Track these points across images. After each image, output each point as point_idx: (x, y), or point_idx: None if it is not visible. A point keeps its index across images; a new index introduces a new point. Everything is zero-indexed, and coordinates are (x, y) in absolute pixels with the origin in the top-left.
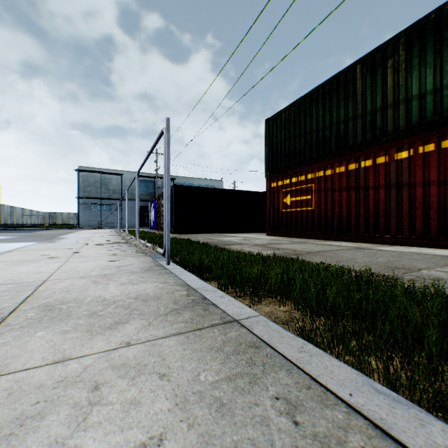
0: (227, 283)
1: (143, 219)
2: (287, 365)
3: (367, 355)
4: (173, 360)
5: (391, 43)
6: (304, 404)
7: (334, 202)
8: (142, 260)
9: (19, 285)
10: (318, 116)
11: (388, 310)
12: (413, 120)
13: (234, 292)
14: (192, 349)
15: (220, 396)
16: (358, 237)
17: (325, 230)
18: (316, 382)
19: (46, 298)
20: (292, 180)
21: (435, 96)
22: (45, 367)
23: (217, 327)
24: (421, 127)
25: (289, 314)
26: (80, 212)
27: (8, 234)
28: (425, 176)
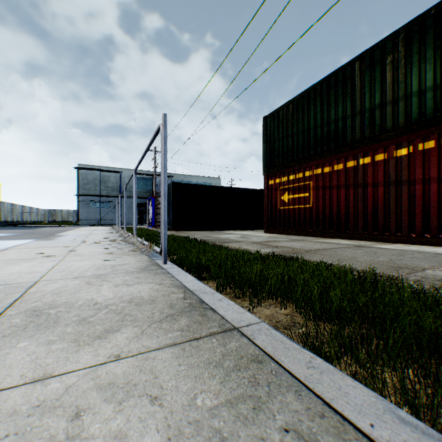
0: (226, 284)
1: (142, 216)
2: (295, 384)
3: (381, 369)
4: (167, 378)
5: (390, 40)
6: (319, 440)
7: (332, 200)
8: (138, 258)
9: (9, 287)
10: (316, 113)
11: (398, 316)
12: (412, 117)
13: (233, 293)
14: (188, 364)
15: (219, 427)
16: (356, 235)
17: (323, 228)
18: (330, 408)
19: (35, 301)
20: (289, 177)
21: (435, 93)
22: (22, 387)
23: (215, 336)
24: (421, 124)
25: (291, 318)
26: (80, 209)
27: (7, 231)
28: (425, 173)
